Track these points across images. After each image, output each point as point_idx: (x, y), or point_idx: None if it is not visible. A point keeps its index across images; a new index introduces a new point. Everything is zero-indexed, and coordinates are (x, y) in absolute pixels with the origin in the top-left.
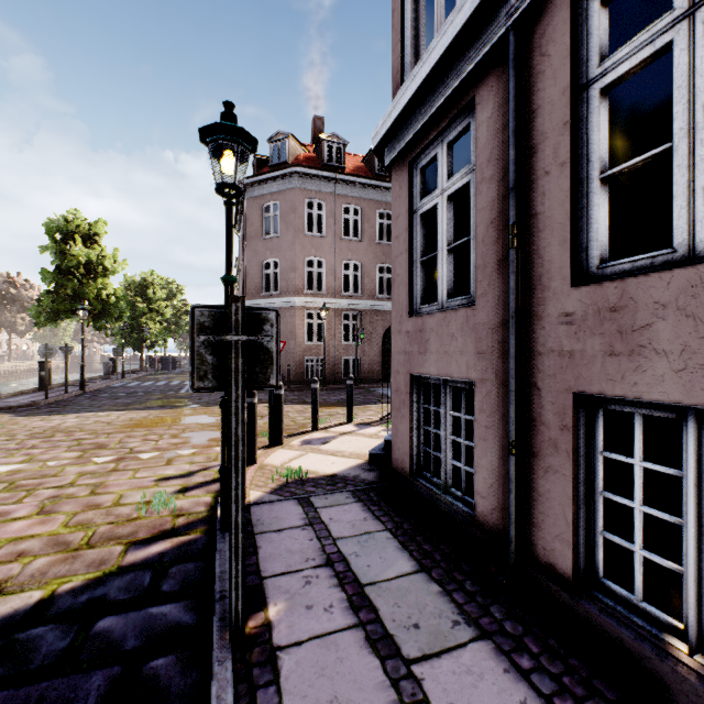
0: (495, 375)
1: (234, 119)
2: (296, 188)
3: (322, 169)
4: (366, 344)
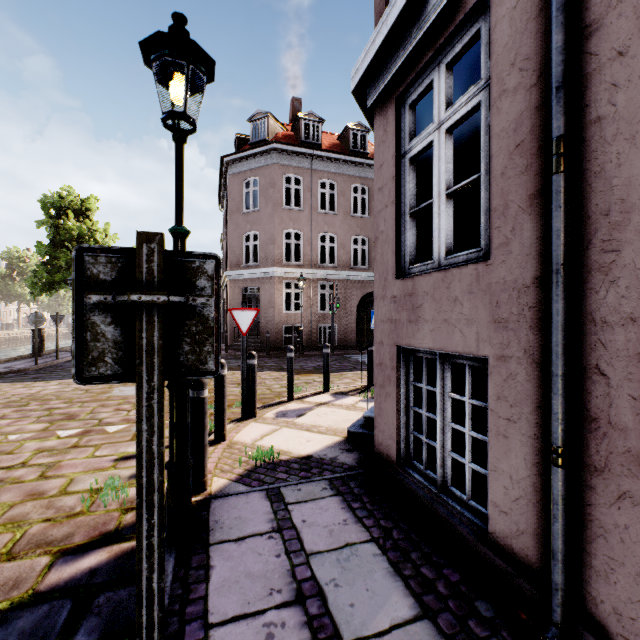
0: (523, 352)
1: (185, 35)
2: (275, 164)
3: (300, 146)
4: (342, 313)
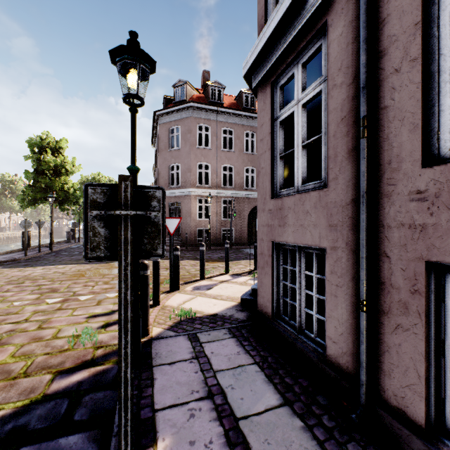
0: (345, 244)
1: (137, 45)
2: (191, 117)
3: (208, 104)
4: (237, 220)
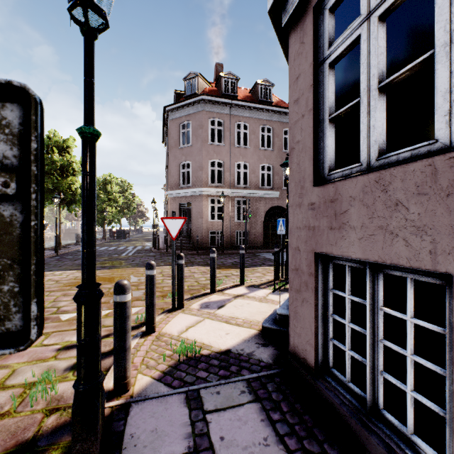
0: None
1: None
2: (203, 111)
3: (221, 97)
4: (253, 221)
